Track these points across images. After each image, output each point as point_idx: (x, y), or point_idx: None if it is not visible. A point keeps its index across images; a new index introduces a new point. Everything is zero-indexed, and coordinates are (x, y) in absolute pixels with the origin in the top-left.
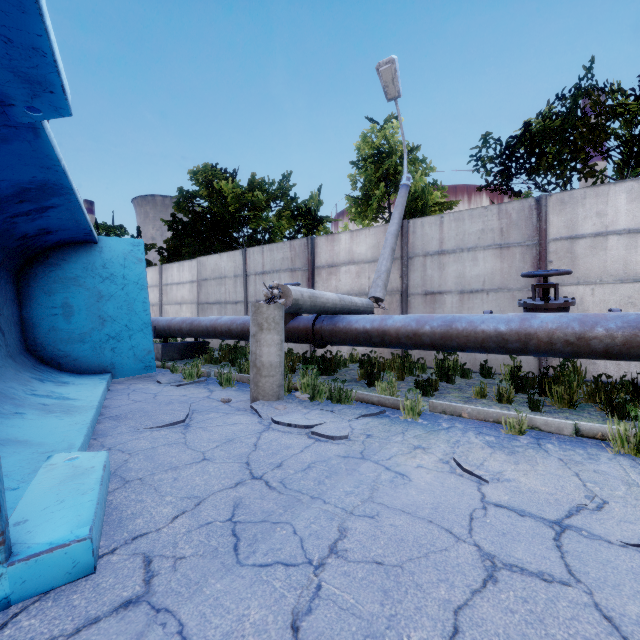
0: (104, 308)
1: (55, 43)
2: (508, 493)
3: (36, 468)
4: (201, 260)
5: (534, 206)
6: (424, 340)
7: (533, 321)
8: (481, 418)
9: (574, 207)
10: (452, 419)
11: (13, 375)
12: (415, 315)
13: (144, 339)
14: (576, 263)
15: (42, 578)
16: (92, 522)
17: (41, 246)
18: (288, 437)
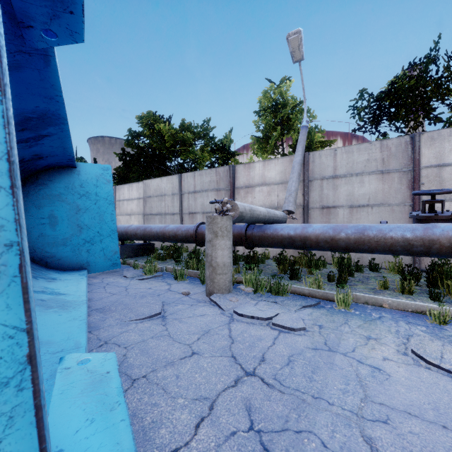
0: (81, 218)
1: None
2: None
3: (52, 372)
4: (146, 182)
5: (409, 142)
6: (340, 244)
7: (435, 230)
8: (401, 308)
9: (442, 142)
10: (376, 309)
11: None
12: (330, 224)
13: (111, 242)
14: (443, 185)
15: None
16: None
17: (33, 169)
18: (254, 328)
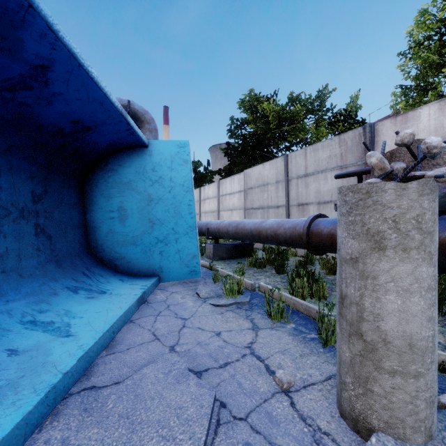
0: (153, 211)
1: None
2: None
3: None
4: (247, 172)
5: None
6: None
7: None
8: None
9: None
10: None
11: (38, 286)
12: None
13: (189, 243)
14: None
15: None
16: None
17: (95, 150)
18: None
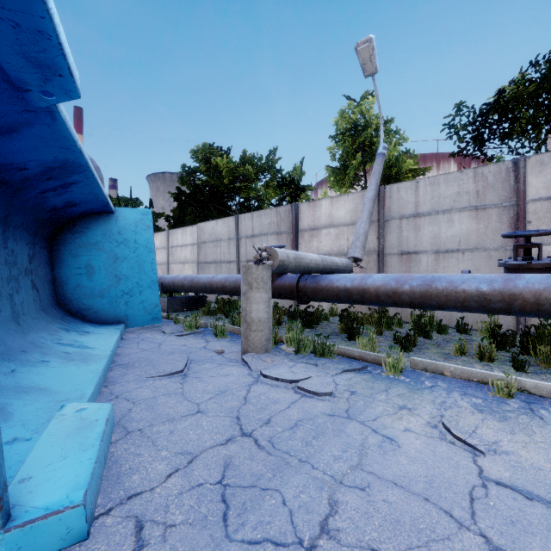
0: (119, 268)
1: (60, 27)
2: (508, 469)
3: (50, 418)
4: (200, 226)
5: (511, 168)
6: (403, 298)
7: (518, 281)
8: (464, 377)
9: None
10: (434, 377)
11: (44, 326)
12: (394, 275)
13: (152, 294)
14: None
15: (37, 544)
16: (87, 485)
17: (68, 217)
18: (275, 391)
